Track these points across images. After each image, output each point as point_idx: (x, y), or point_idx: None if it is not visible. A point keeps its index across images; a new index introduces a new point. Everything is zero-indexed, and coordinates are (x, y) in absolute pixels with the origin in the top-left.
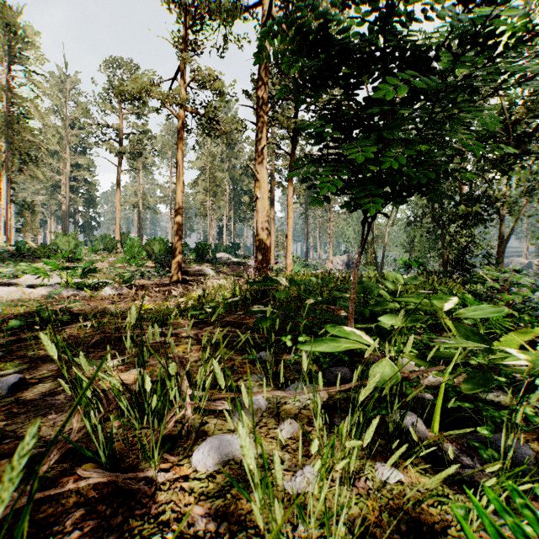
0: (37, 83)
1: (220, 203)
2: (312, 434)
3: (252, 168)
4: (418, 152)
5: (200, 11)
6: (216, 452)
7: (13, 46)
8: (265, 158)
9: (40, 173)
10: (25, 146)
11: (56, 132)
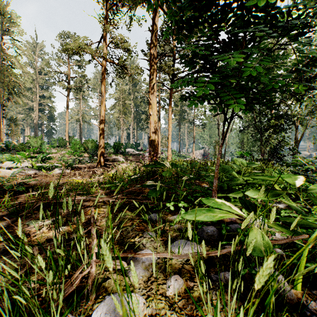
0: (18, 47)
1: (128, 119)
2: (195, 291)
3: (147, 97)
4: (268, 69)
5: (115, 0)
6: (111, 315)
7: (4, 25)
8: (155, 91)
9: (21, 101)
10: (11, 85)
11: (30, 76)
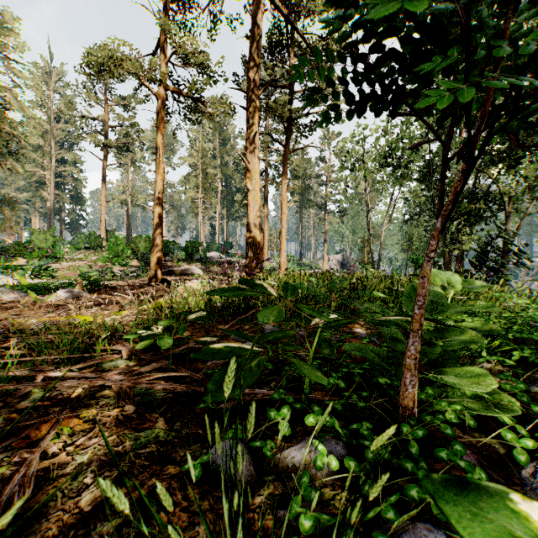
0: (17, 72)
1: (211, 200)
2: None
3: (242, 157)
4: None
5: None
6: None
7: None
8: (257, 147)
9: (21, 167)
10: (3, 138)
11: (37, 124)
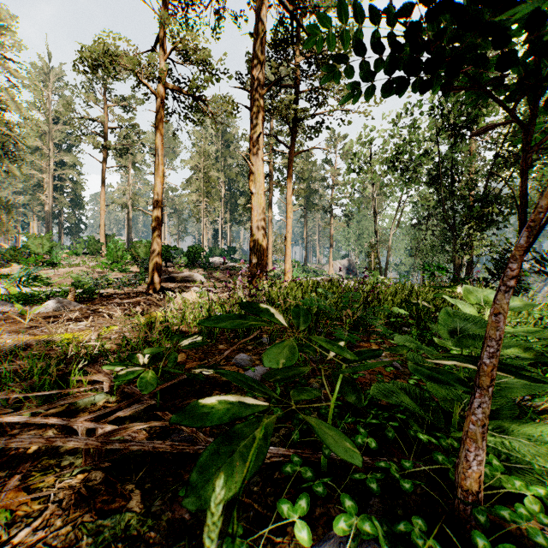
0: (13, 72)
1: (214, 204)
2: None
3: (245, 159)
4: None
5: None
6: None
7: None
8: (261, 148)
9: (17, 170)
10: None
11: (34, 125)
